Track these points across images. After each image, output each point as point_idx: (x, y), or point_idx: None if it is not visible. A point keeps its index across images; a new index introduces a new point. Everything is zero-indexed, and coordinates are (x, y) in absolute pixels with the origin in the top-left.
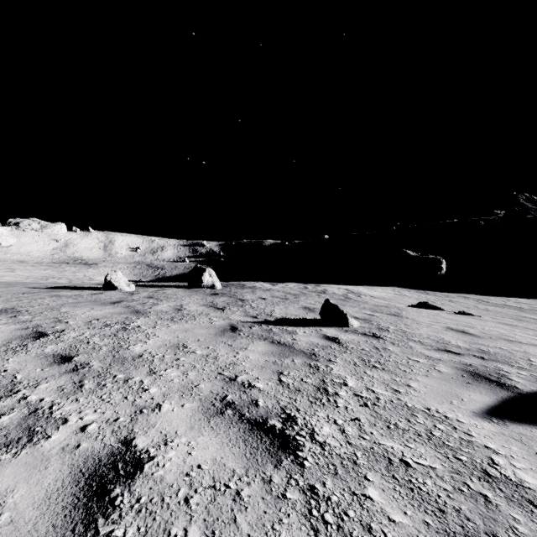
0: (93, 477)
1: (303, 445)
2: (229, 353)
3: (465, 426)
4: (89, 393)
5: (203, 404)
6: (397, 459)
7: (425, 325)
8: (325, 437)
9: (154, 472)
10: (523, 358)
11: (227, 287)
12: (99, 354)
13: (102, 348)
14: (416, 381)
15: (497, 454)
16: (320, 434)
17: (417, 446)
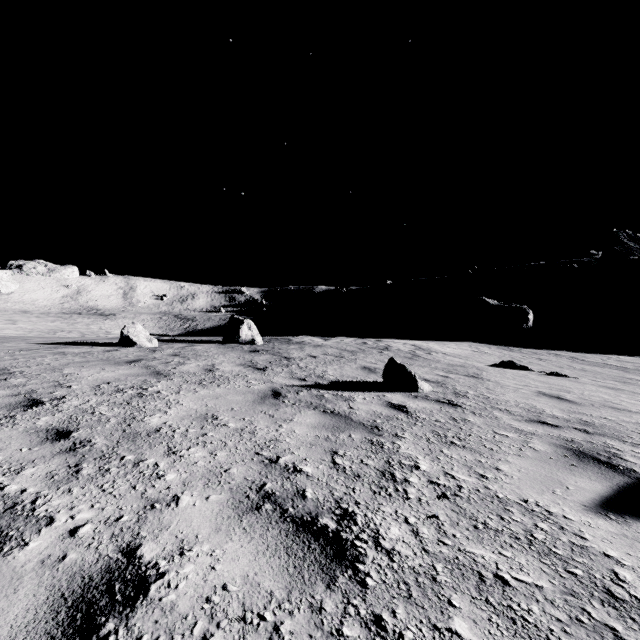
0: (78, 604)
1: (364, 553)
2: (270, 426)
3: (575, 525)
4: (87, 480)
5: (234, 496)
6: (490, 574)
7: (512, 389)
8: (394, 542)
9: (163, 597)
10: (636, 432)
11: (270, 342)
12: (105, 428)
13: (110, 420)
14: (506, 462)
15: (622, 565)
16: (387, 537)
17: (515, 555)
